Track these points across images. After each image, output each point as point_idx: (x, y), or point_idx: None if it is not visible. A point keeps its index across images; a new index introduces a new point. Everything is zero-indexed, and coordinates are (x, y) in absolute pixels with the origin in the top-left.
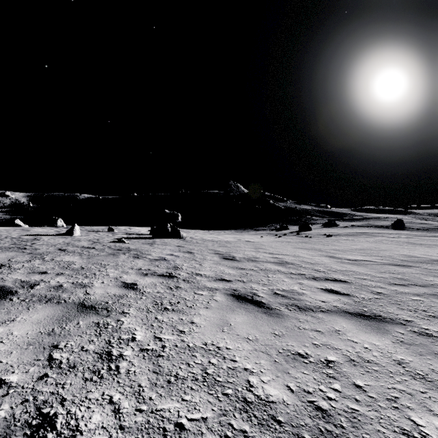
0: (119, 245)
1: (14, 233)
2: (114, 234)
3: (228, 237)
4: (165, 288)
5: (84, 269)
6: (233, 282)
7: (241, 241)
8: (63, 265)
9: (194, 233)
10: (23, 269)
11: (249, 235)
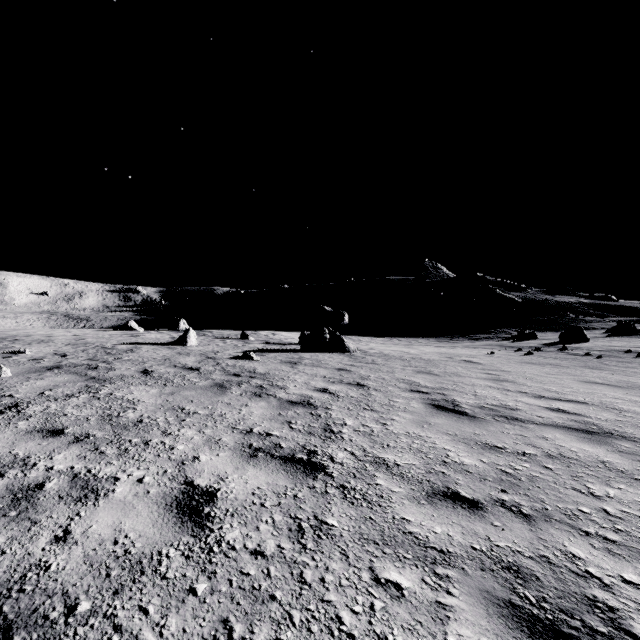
0: (241, 364)
1: (114, 340)
2: (246, 343)
3: (429, 352)
4: (283, 528)
5: (140, 424)
6: (488, 513)
7: (455, 361)
8: (113, 410)
9: (368, 343)
10: (32, 420)
11: (465, 349)
